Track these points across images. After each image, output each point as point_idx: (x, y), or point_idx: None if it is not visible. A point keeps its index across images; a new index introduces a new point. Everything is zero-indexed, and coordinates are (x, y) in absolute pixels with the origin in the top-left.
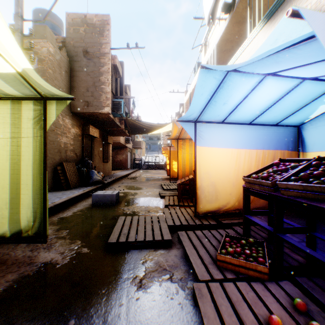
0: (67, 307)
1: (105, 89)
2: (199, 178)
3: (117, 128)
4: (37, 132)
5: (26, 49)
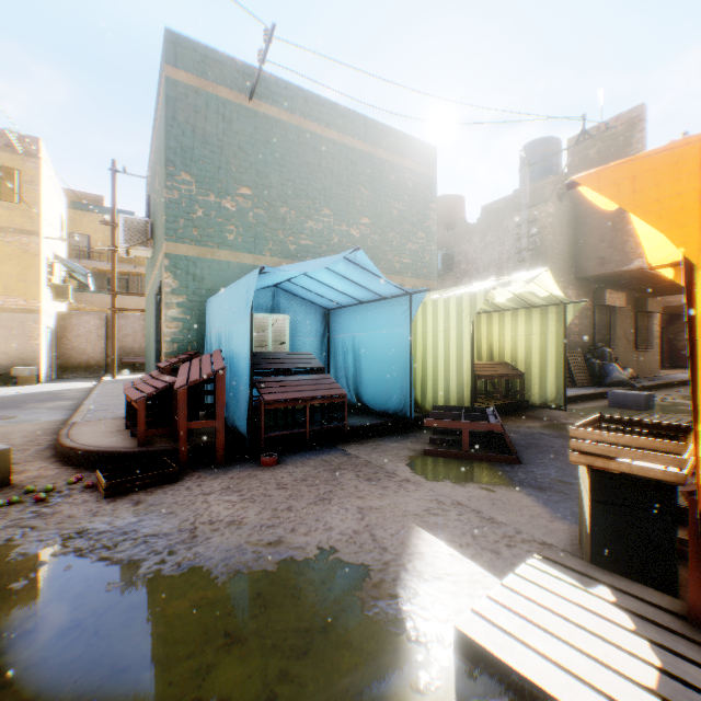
0: None
1: (634, 229)
2: None
3: (666, 283)
4: (558, 328)
5: (530, 235)
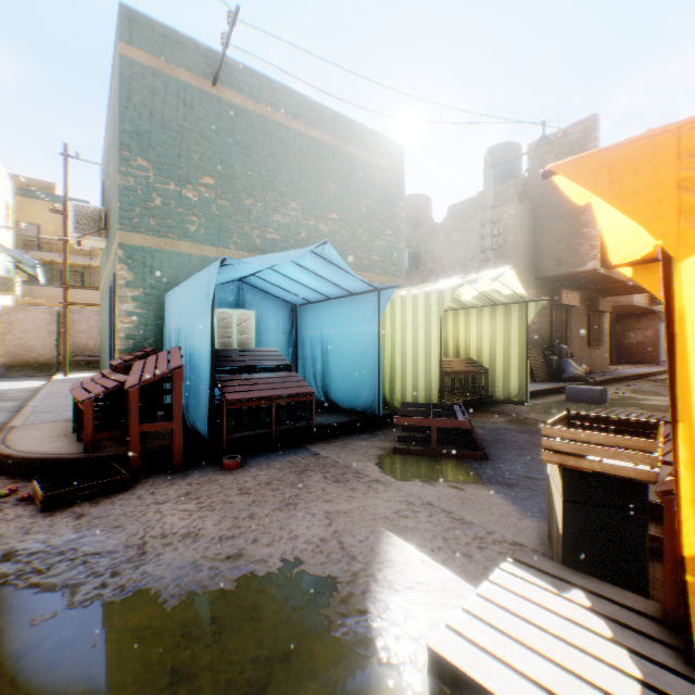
0: None
1: (588, 233)
2: None
3: (616, 284)
4: (521, 326)
5: (494, 235)
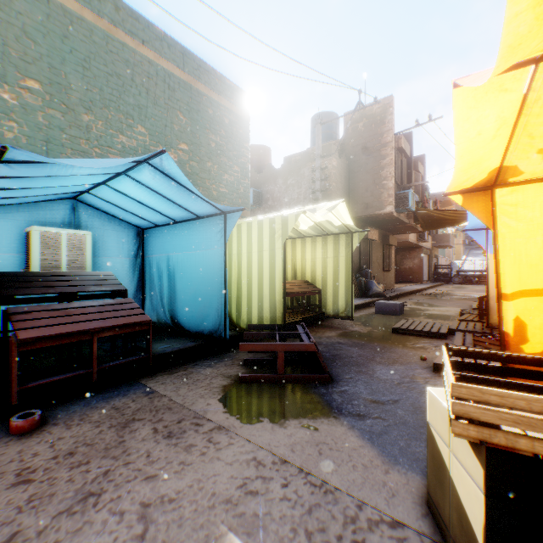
0: (372, 341)
1: (387, 184)
2: (492, 288)
3: (402, 225)
4: (347, 253)
5: (322, 180)
